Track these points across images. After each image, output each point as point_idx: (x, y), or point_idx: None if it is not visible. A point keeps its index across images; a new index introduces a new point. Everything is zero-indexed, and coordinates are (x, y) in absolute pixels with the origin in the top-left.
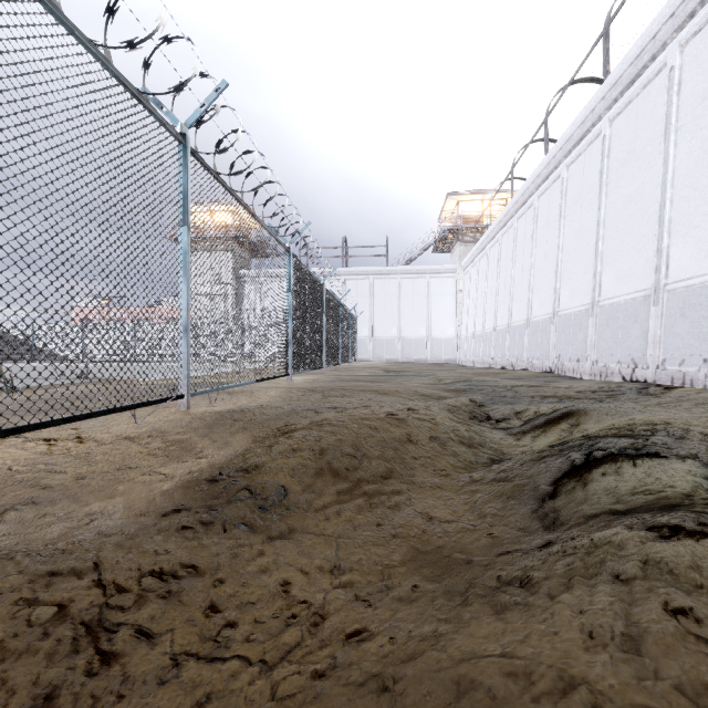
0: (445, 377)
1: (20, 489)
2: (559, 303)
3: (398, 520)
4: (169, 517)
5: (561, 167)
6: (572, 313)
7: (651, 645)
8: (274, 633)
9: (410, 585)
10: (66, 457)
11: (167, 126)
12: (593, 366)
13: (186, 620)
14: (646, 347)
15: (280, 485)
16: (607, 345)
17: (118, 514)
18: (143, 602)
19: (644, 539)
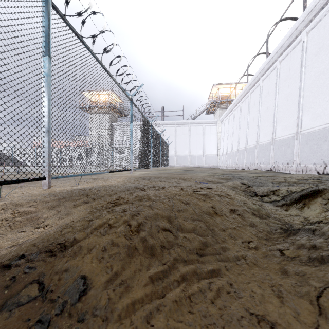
0: (216, 172)
1: None
2: (275, 134)
3: None
4: None
5: (276, 63)
6: (284, 139)
7: None
8: None
9: None
10: None
11: None
12: (297, 166)
13: None
14: None
15: (81, 276)
16: (307, 155)
17: None
18: None
19: None
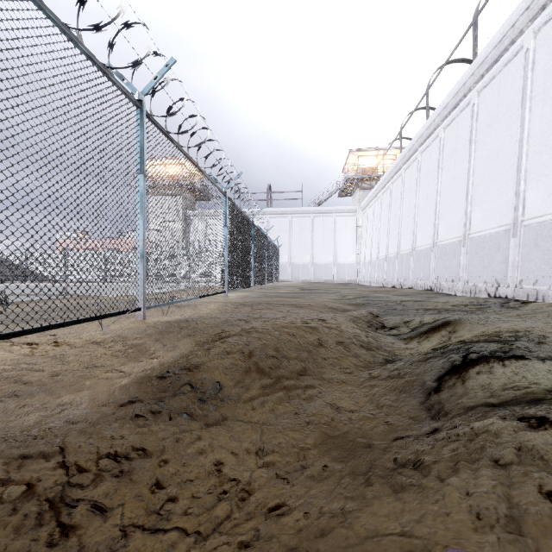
0: (348, 294)
1: (5, 384)
2: (437, 236)
3: (311, 410)
4: (125, 407)
5: (439, 129)
6: (448, 244)
7: (531, 526)
8: (208, 507)
9: (322, 465)
10: (45, 358)
11: (127, 94)
12: (464, 285)
13: (135, 495)
14: (507, 270)
15: (216, 381)
16: (476, 269)
17: (84, 405)
18: (99, 480)
19: (516, 428)
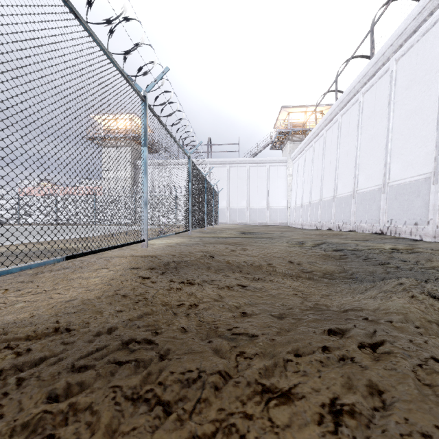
0: (300, 239)
1: None
2: (389, 176)
3: None
4: None
5: (389, 62)
6: (407, 183)
7: None
8: None
9: None
10: None
11: None
12: (438, 229)
13: None
14: None
15: None
16: None
17: None
18: None
19: None
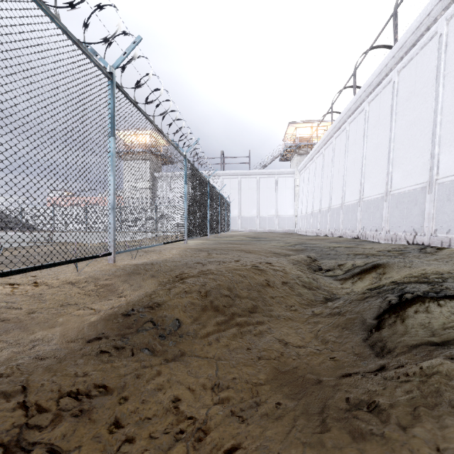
0: (288, 241)
1: None
2: (363, 193)
3: (262, 345)
4: (92, 343)
5: (364, 103)
6: (372, 199)
7: None
8: (165, 448)
9: (275, 403)
10: (24, 297)
11: (99, 66)
12: (387, 234)
13: (92, 437)
14: (423, 221)
15: (175, 318)
16: (396, 220)
17: (55, 341)
18: (58, 421)
19: None
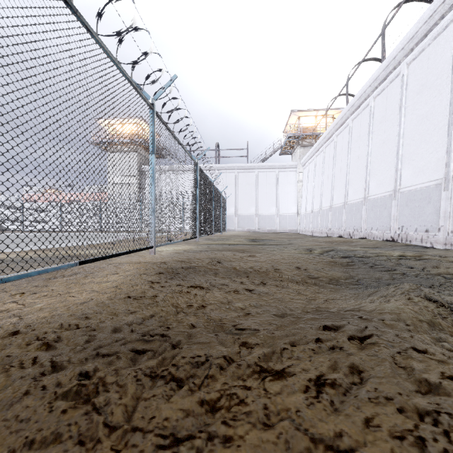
0: (309, 246)
1: None
2: (400, 182)
3: None
4: None
5: (401, 66)
6: (418, 189)
7: None
8: None
9: None
10: None
11: None
12: (449, 236)
13: None
14: None
15: None
16: None
17: None
18: None
19: None
